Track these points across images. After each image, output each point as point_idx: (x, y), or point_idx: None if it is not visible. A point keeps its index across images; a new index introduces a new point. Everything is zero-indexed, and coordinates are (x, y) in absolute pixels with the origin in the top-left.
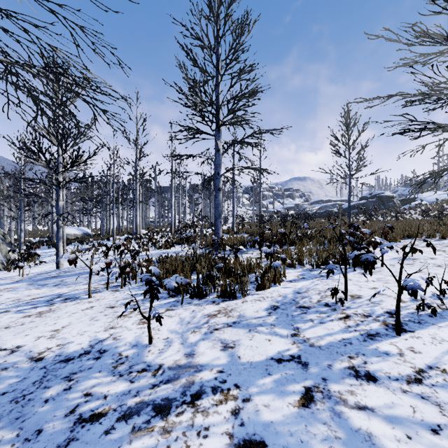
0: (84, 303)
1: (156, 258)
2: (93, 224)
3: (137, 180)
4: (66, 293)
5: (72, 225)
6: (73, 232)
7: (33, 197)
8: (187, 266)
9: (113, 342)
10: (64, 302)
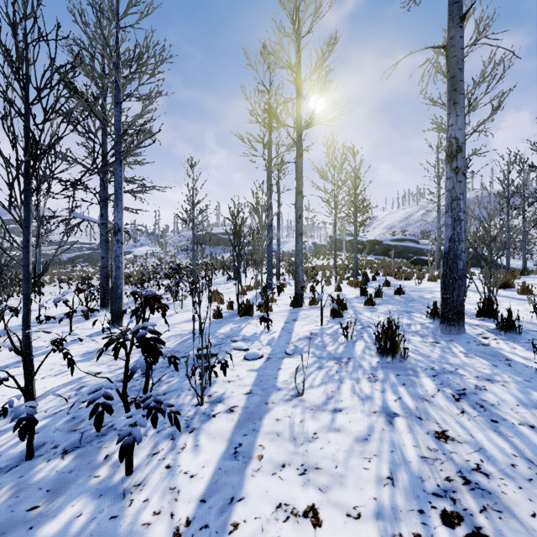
0: None
1: None
2: None
3: None
4: None
5: None
6: None
7: None
8: None
9: None
10: None
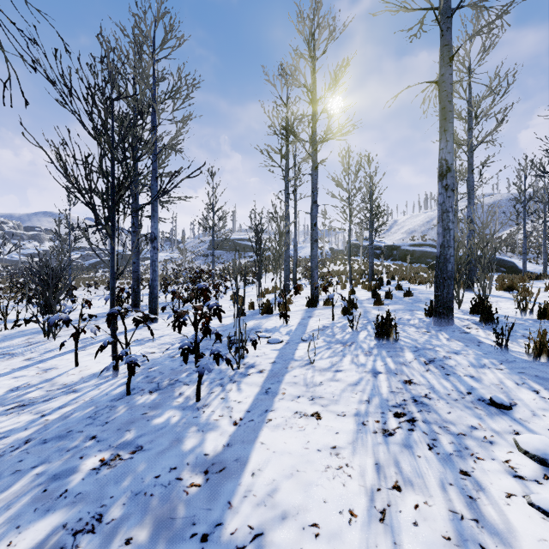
0: None
1: None
2: None
3: None
4: None
5: None
6: None
7: None
8: None
9: None
10: None
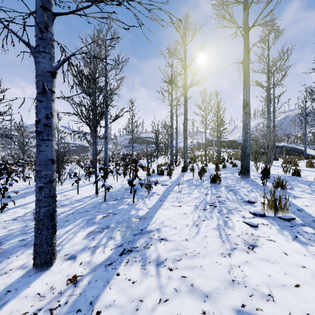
0: None
1: None
2: None
3: None
4: None
5: None
6: None
7: None
8: None
9: None
10: None
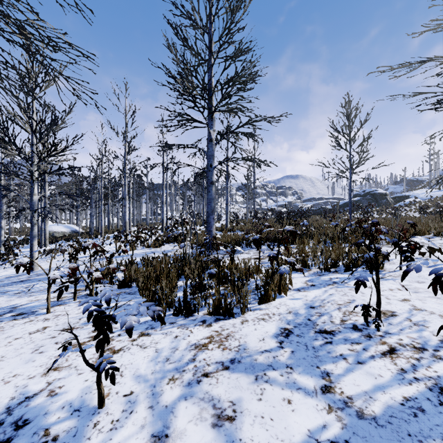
0: (37, 321)
1: (140, 259)
2: (84, 221)
3: (126, 175)
4: (23, 306)
5: (62, 222)
6: (60, 229)
7: (3, 190)
8: (173, 270)
9: (45, 402)
10: (13, 319)
